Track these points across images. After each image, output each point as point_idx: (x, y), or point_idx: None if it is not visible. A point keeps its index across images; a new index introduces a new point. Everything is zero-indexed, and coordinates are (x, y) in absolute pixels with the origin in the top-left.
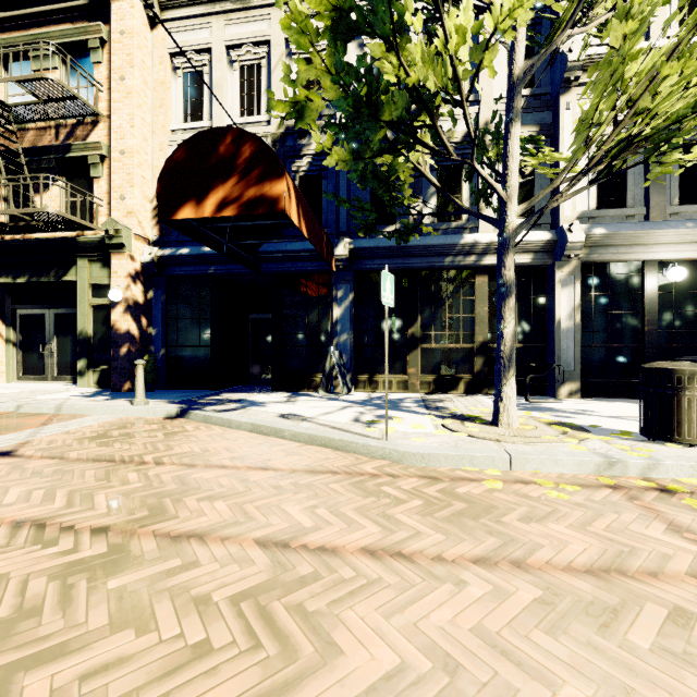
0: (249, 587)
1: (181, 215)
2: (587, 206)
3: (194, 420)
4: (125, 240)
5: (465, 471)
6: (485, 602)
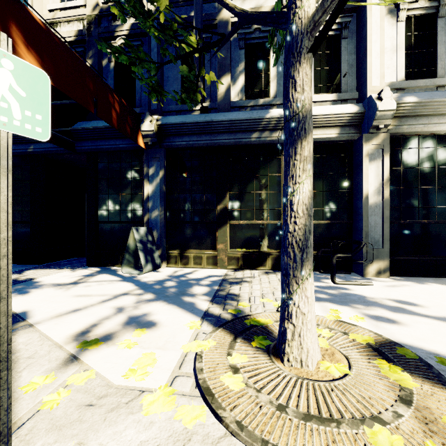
0: None
1: None
2: (395, 77)
3: None
4: None
5: None
6: None
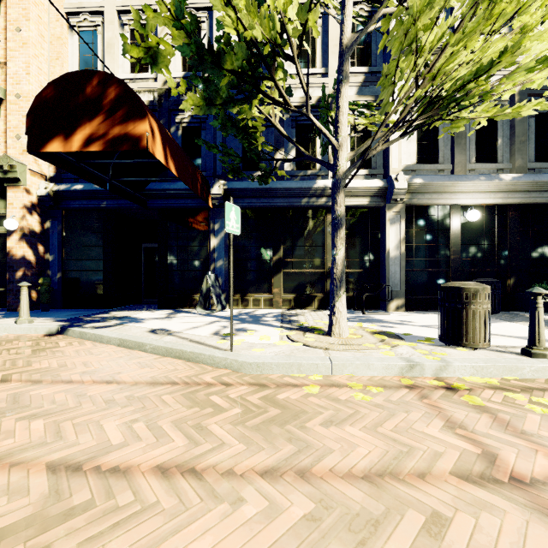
0: (2, 527)
1: (49, 148)
2: (410, 161)
3: (72, 337)
4: (20, 175)
5: (293, 377)
6: (253, 524)
